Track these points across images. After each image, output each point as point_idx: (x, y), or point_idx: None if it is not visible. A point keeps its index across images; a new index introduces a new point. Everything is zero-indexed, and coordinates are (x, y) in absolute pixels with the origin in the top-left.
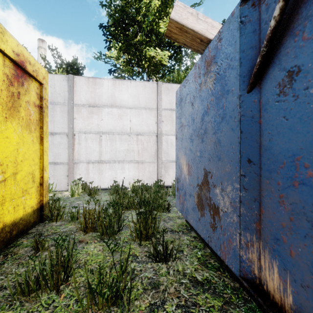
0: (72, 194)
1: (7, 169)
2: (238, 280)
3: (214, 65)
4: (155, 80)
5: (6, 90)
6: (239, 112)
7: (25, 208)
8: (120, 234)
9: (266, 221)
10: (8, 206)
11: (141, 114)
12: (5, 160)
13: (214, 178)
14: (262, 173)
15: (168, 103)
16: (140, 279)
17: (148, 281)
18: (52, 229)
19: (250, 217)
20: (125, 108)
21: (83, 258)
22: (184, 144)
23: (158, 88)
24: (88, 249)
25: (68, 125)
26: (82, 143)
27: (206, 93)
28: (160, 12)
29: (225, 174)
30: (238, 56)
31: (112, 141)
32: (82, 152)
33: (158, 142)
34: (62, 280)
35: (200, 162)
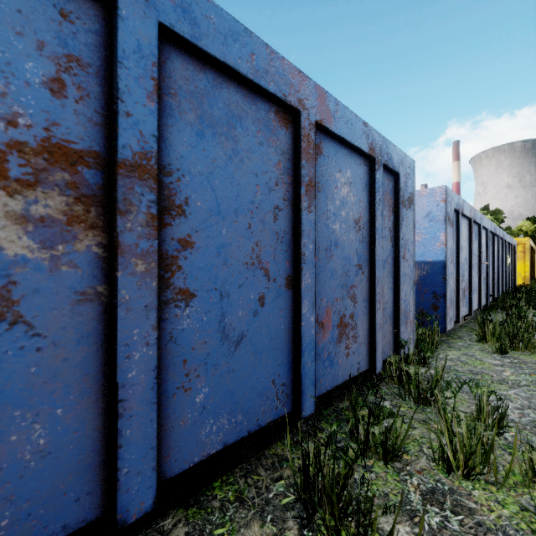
0: None
1: None
2: None
3: None
4: None
5: None
6: None
7: None
8: None
9: None
10: None
11: None
12: None
13: None
14: None
15: None
16: None
17: None
18: None
19: None
20: None
21: None
22: None
23: None
24: None
25: None
26: None
27: None
28: None
29: None
30: None
31: None
32: None
33: None
34: None
35: None
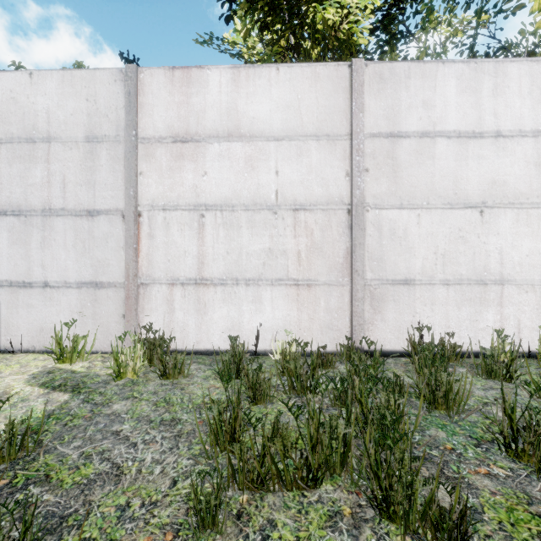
0: (116, 371)
1: None
2: None
3: None
4: None
5: None
6: None
7: None
8: None
9: None
10: None
11: (305, 154)
12: None
13: None
14: None
15: (383, 119)
16: None
17: None
18: None
19: None
20: (264, 141)
21: None
22: None
23: (353, 77)
24: None
25: (125, 190)
26: (157, 235)
27: None
28: None
29: None
30: None
31: (231, 228)
32: (157, 258)
33: (353, 227)
34: None
35: None
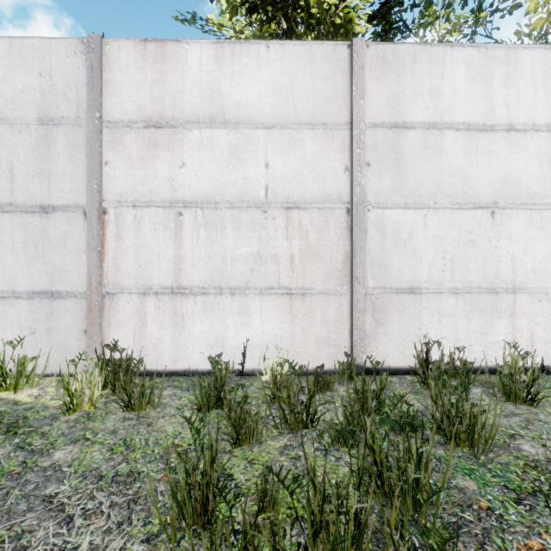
0: (67, 403)
1: None
2: None
3: None
4: None
5: None
6: None
7: None
8: None
9: None
10: None
11: (298, 144)
12: None
13: None
14: None
15: (387, 107)
16: None
17: None
18: None
19: None
20: (252, 128)
21: None
22: None
23: (353, 58)
24: None
25: (87, 183)
26: (126, 236)
27: None
28: None
29: None
30: None
31: (213, 229)
32: (126, 263)
33: (353, 228)
34: None
35: None
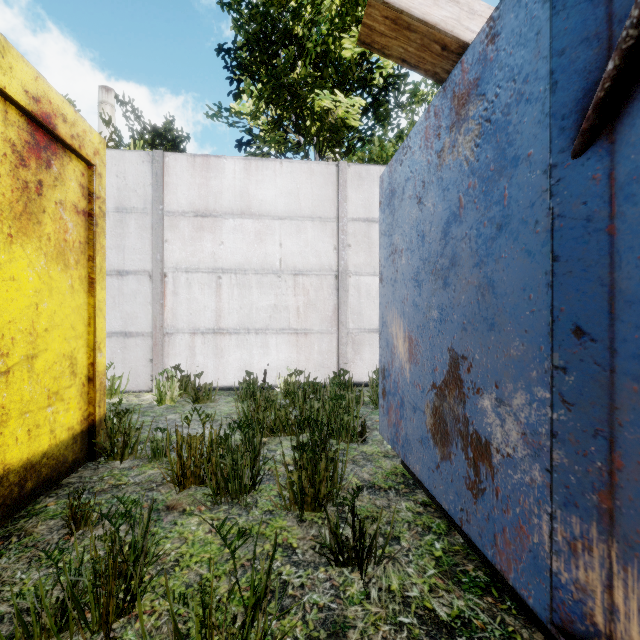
0: (159, 399)
1: (12, 348)
2: (540, 624)
3: (478, 102)
4: (333, 160)
5: (11, 176)
6: (551, 209)
7: (54, 430)
8: (256, 494)
9: (630, 492)
10: (14, 428)
11: (303, 231)
12: (8, 327)
13: (478, 372)
14: (618, 365)
15: (362, 207)
16: (301, 611)
17: (320, 617)
18: (112, 477)
19: (580, 476)
20: (271, 219)
21: (172, 550)
22: (399, 291)
23: (339, 175)
24: (186, 528)
25: (153, 255)
26: (181, 293)
27: (456, 170)
28: (343, 18)
29: (507, 363)
30: (546, 67)
31: (243, 288)
32: (181, 312)
33: (339, 289)
34: (121, 608)
35: (439, 334)
